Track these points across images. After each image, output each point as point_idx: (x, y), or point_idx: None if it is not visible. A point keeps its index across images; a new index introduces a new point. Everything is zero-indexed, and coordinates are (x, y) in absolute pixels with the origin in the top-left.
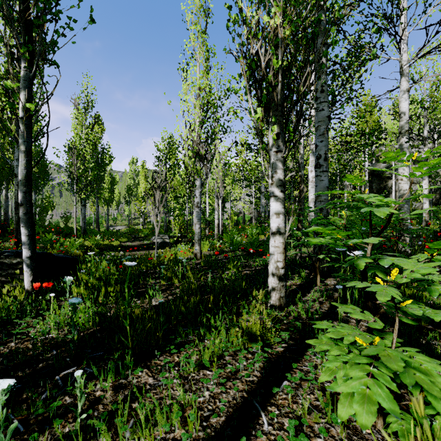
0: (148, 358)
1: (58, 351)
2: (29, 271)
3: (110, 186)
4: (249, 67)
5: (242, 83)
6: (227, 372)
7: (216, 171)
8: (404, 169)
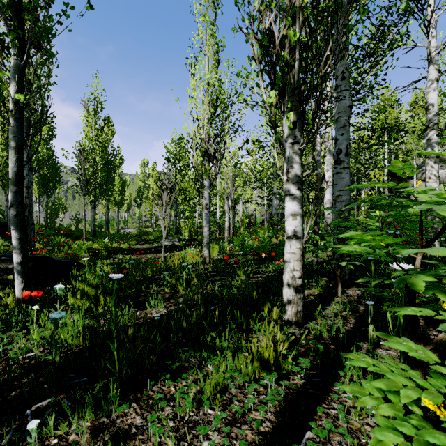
0: (139, 388)
1: (37, 375)
2: (20, 278)
3: (121, 188)
4: (260, 44)
5: (253, 63)
6: (232, 412)
7: (226, 171)
8: (432, 166)
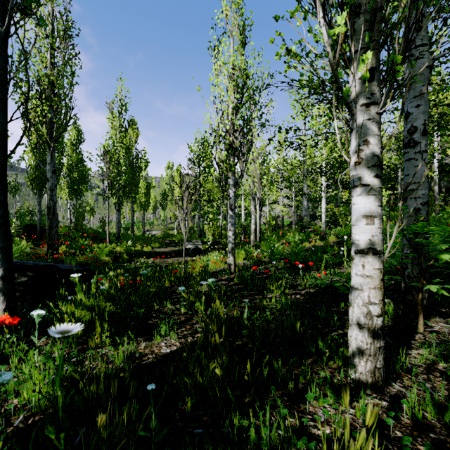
0: None
1: None
2: (2, 296)
3: (146, 191)
4: None
5: None
6: None
7: (253, 169)
8: None
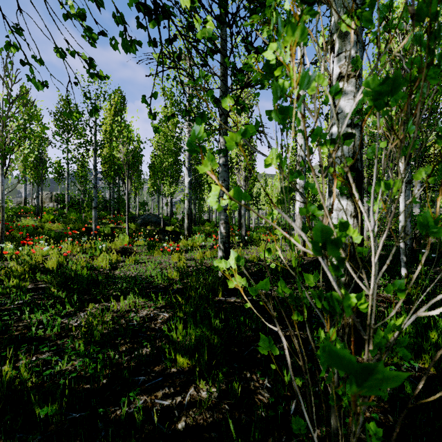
0: None
1: None
2: None
3: None
4: None
5: None
6: None
7: None
8: None
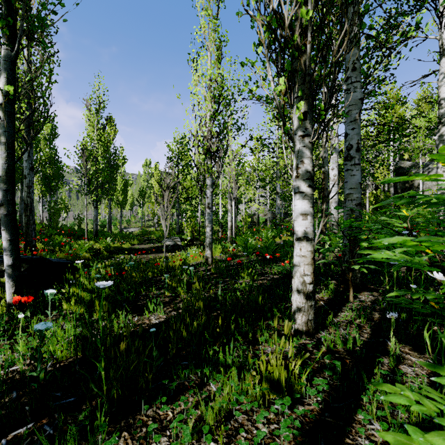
0: (132, 411)
1: (19, 394)
2: (11, 282)
3: (123, 188)
4: (268, 26)
5: (260, 48)
6: None
7: (229, 170)
8: None
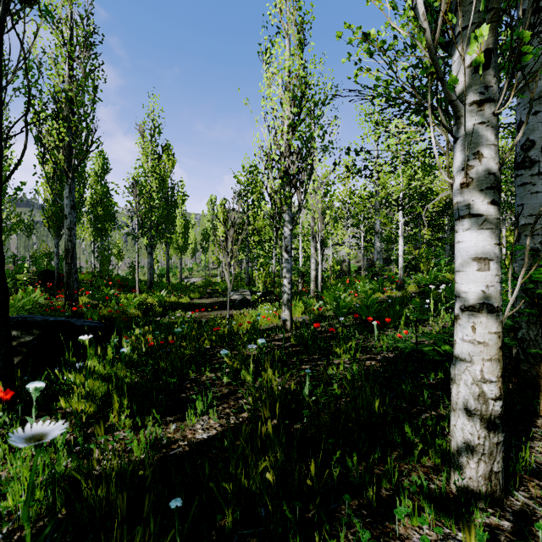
0: None
1: None
2: None
3: (184, 230)
4: None
5: None
6: None
7: (313, 201)
8: None
